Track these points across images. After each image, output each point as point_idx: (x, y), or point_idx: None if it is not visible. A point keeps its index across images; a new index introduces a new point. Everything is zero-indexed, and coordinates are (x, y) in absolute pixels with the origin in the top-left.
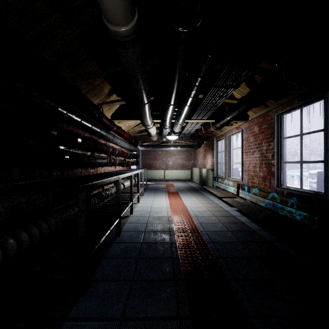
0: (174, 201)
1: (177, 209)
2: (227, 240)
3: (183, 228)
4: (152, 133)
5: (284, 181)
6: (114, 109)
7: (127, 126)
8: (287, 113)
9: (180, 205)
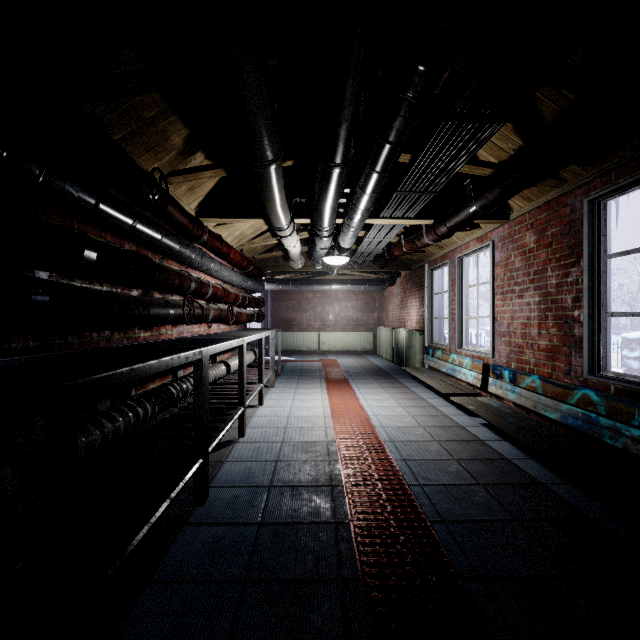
0: (339, 402)
1: (348, 423)
2: (482, 514)
3: (365, 476)
4: (293, 251)
5: (606, 360)
6: (203, 191)
7: (237, 235)
8: (618, 195)
9: (353, 411)
